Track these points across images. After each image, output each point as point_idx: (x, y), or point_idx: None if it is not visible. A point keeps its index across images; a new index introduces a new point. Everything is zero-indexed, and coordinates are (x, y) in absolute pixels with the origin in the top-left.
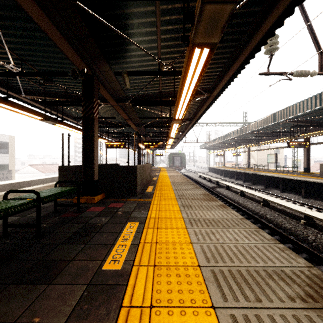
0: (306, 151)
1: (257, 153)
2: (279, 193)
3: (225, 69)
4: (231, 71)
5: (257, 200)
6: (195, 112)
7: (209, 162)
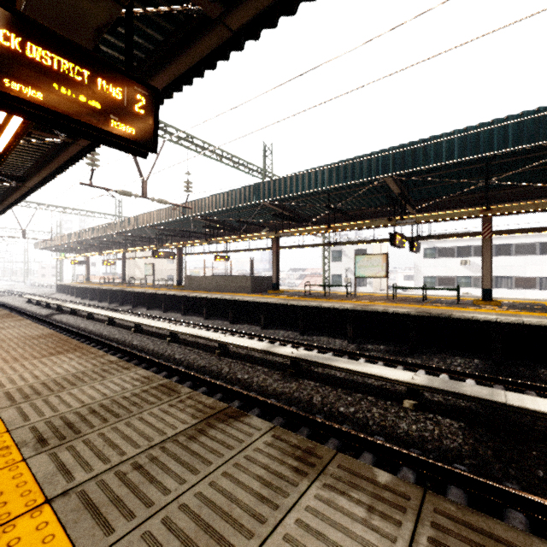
0: (178, 262)
1: (144, 261)
2: (145, 311)
3: (38, 166)
4: (42, 174)
5: (107, 320)
6: (3, 195)
7: (59, 275)
